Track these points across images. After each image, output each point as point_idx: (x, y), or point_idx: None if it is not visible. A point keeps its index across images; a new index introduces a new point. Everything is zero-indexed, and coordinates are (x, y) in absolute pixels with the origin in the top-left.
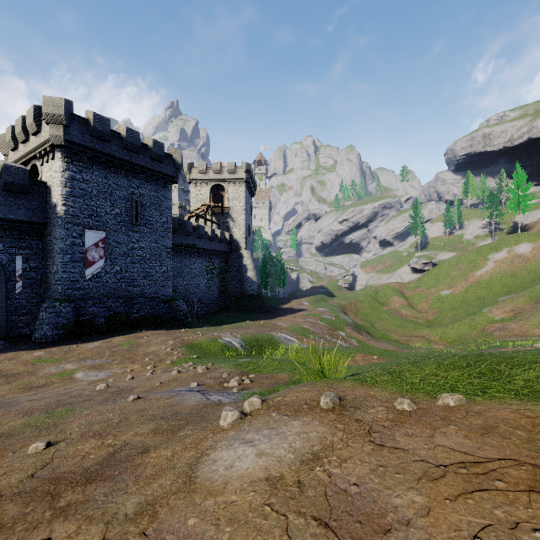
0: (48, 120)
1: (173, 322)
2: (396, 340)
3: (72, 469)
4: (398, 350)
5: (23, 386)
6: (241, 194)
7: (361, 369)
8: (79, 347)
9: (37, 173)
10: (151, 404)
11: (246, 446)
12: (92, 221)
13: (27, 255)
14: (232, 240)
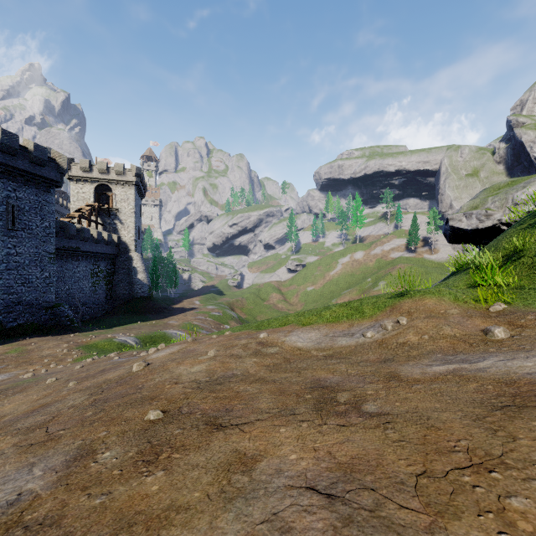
0: None
1: (58, 328)
2: None
3: (87, 375)
4: None
5: None
6: (131, 197)
7: None
8: None
9: None
10: (98, 364)
11: (162, 353)
12: None
13: None
14: (120, 242)
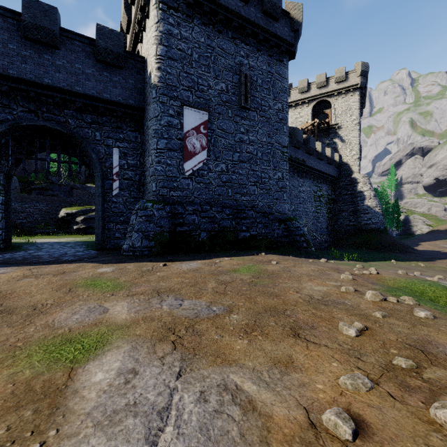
0: None
1: (295, 249)
2: None
3: None
4: None
5: None
6: (353, 105)
7: None
8: (167, 266)
9: None
10: None
11: None
12: (192, 96)
13: (124, 149)
14: (341, 162)
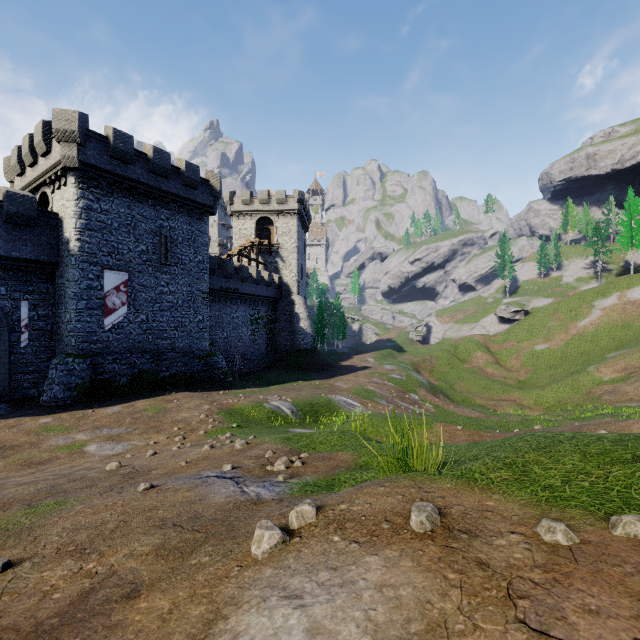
0: (59, 137)
1: (210, 382)
2: (481, 405)
3: (18, 622)
4: (484, 417)
5: (21, 462)
6: (293, 228)
7: (455, 453)
8: (95, 412)
9: (48, 203)
10: (165, 499)
11: (290, 607)
12: (112, 260)
13: (35, 301)
14: (281, 283)
